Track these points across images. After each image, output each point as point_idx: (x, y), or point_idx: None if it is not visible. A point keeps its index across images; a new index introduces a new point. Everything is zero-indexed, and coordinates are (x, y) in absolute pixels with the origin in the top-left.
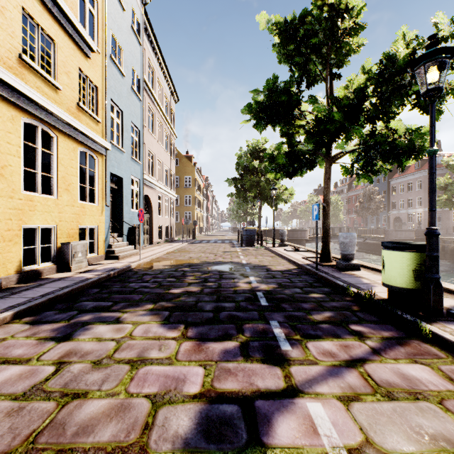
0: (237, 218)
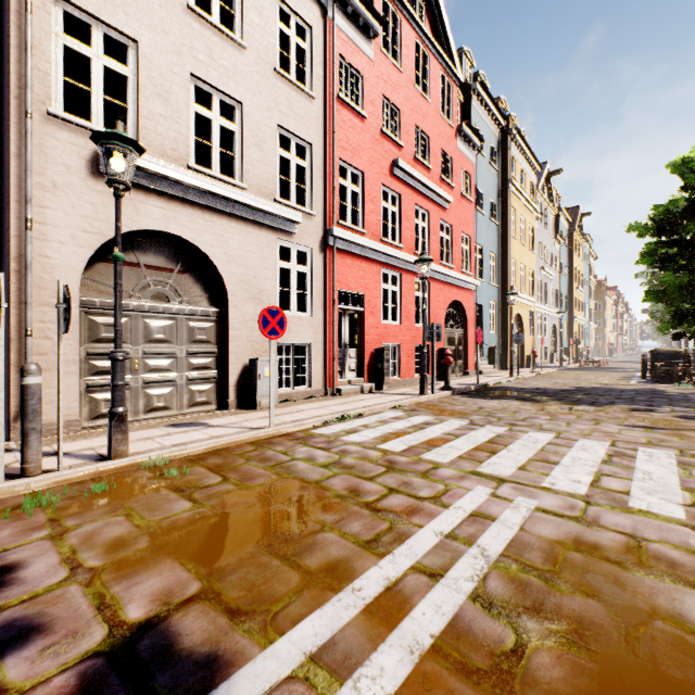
0: (660, 338)
